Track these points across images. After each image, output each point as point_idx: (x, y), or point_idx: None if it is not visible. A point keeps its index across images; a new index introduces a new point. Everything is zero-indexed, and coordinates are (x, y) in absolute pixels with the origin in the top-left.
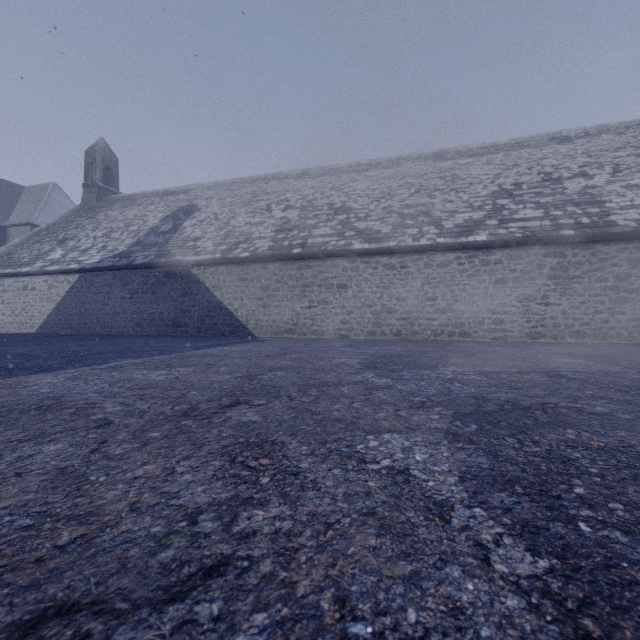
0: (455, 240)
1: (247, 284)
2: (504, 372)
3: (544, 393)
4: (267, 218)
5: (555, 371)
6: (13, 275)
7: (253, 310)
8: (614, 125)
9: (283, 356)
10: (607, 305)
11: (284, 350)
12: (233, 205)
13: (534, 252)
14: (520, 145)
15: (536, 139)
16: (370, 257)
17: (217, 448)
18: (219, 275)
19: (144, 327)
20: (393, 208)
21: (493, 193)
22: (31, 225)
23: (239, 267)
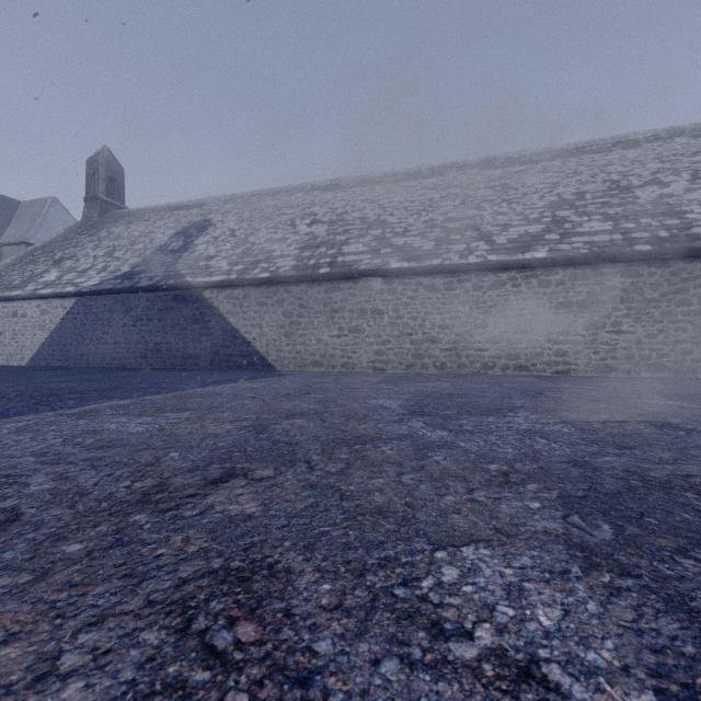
0: (509, 257)
1: (267, 309)
2: (593, 420)
3: (671, 456)
4: (290, 234)
5: (659, 418)
6: (1, 299)
7: (274, 339)
8: (689, 127)
9: (306, 396)
10: (690, 333)
11: (308, 387)
12: (252, 220)
13: (603, 271)
14: (580, 151)
15: (598, 144)
16: (409, 278)
17: (167, 588)
18: (235, 299)
19: (149, 359)
20: (435, 222)
21: (552, 204)
22: (26, 244)
23: (258, 290)
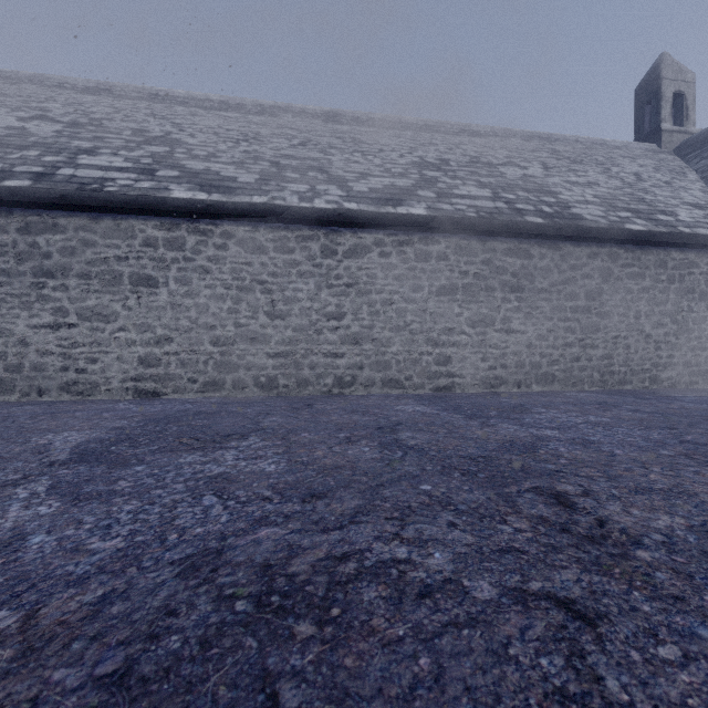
0: (376, 208)
1: None
2: None
3: None
4: None
5: None
6: None
7: None
8: (519, 132)
9: None
10: (578, 334)
11: None
12: None
13: (492, 246)
14: (430, 128)
15: (446, 126)
16: (211, 222)
17: None
18: None
19: None
20: (262, 154)
21: (415, 163)
22: None
23: None
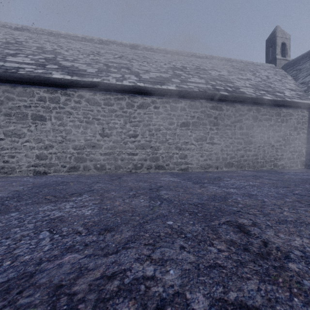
0: (152, 86)
1: None
2: None
3: None
4: None
5: None
6: None
7: None
8: (217, 57)
9: None
10: (243, 145)
11: None
12: None
13: (205, 104)
14: (178, 54)
15: (185, 53)
16: (72, 90)
17: None
18: None
19: None
20: (100, 60)
21: (171, 67)
22: None
23: None
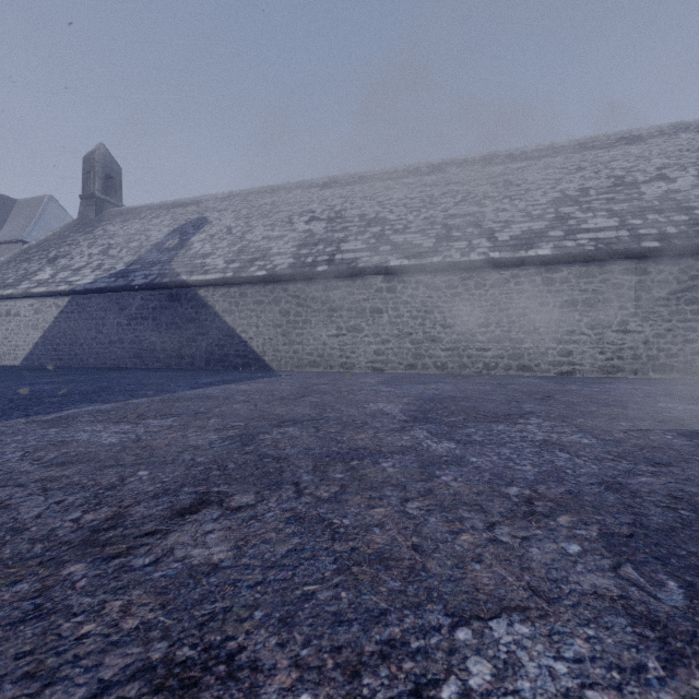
0: (512, 254)
1: (264, 308)
2: (613, 428)
3: None
4: (288, 231)
5: (685, 426)
6: None
7: (271, 339)
8: (694, 122)
9: (301, 399)
10: None
11: (304, 389)
12: (249, 217)
13: (609, 268)
14: (583, 147)
15: (601, 139)
16: (409, 275)
17: None
18: (231, 297)
19: (144, 359)
20: (436, 218)
21: (555, 200)
22: (22, 242)
23: (254, 288)
